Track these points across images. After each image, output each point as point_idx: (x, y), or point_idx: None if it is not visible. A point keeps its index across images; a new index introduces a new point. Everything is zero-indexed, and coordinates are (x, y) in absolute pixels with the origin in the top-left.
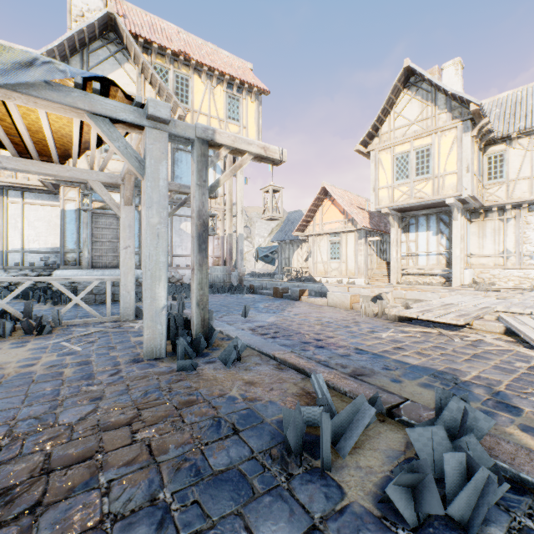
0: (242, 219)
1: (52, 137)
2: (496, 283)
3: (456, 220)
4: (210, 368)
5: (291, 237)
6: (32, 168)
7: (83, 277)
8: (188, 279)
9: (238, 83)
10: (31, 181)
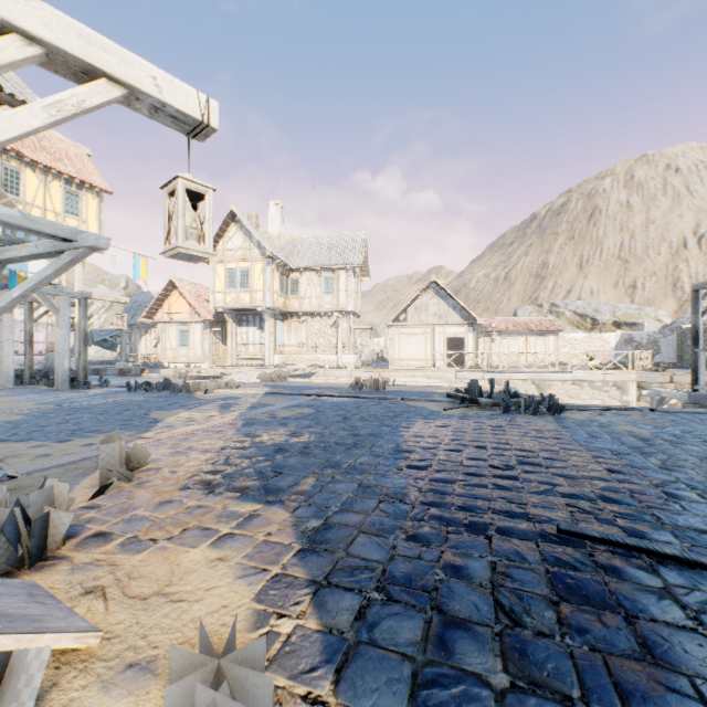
0: None
1: None
2: (296, 364)
3: (268, 321)
4: (96, 389)
5: (139, 321)
6: None
7: None
8: (17, 364)
9: (78, 183)
10: None
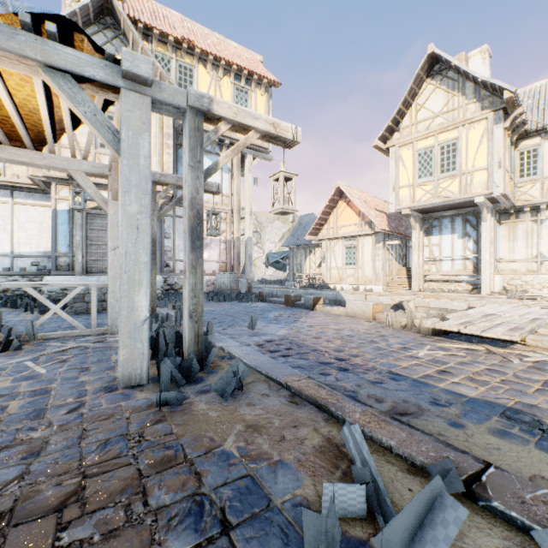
0: (251, 221)
1: (17, 112)
2: (528, 290)
3: (486, 221)
4: (202, 401)
5: (303, 241)
6: (0, 154)
7: (64, 282)
8: None
9: (246, 74)
10: (20, 179)
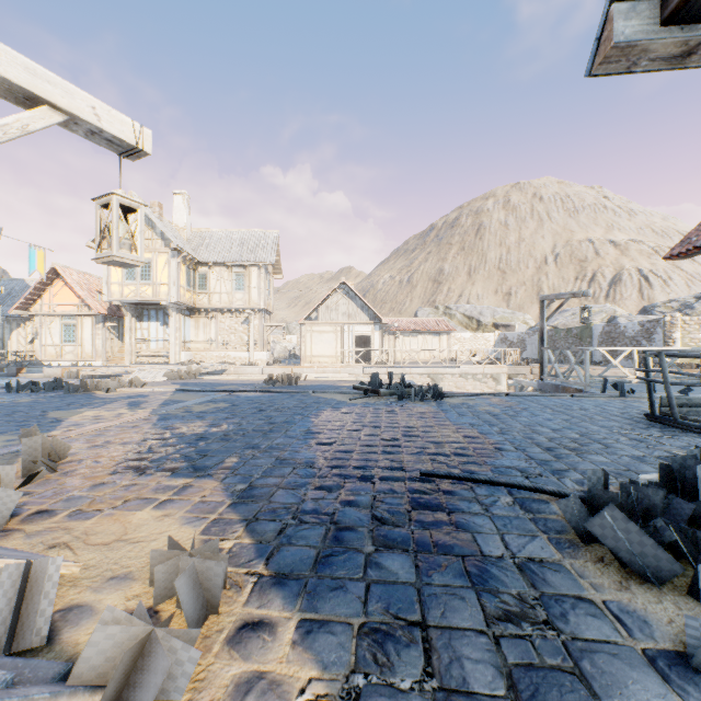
0: None
1: None
2: (205, 361)
3: (173, 317)
4: None
5: (8, 313)
6: None
7: None
8: None
9: None
10: None
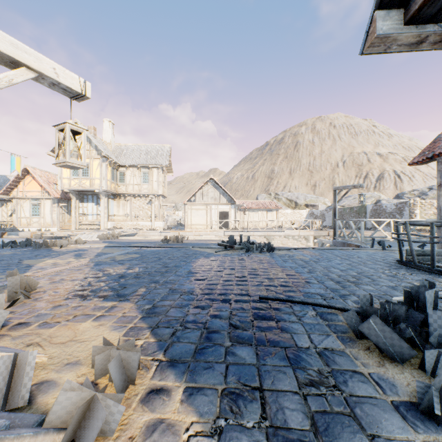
0: None
1: None
2: (123, 228)
3: (103, 199)
4: None
5: None
6: None
7: None
8: None
9: None
10: None
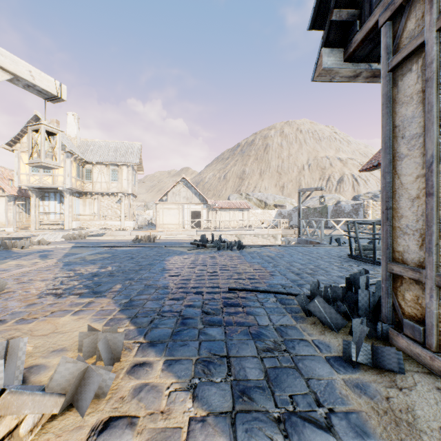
0: None
1: None
2: (90, 227)
3: (67, 198)
4: None
5: None
6: None
7: None
8: None
9: None
10: None
